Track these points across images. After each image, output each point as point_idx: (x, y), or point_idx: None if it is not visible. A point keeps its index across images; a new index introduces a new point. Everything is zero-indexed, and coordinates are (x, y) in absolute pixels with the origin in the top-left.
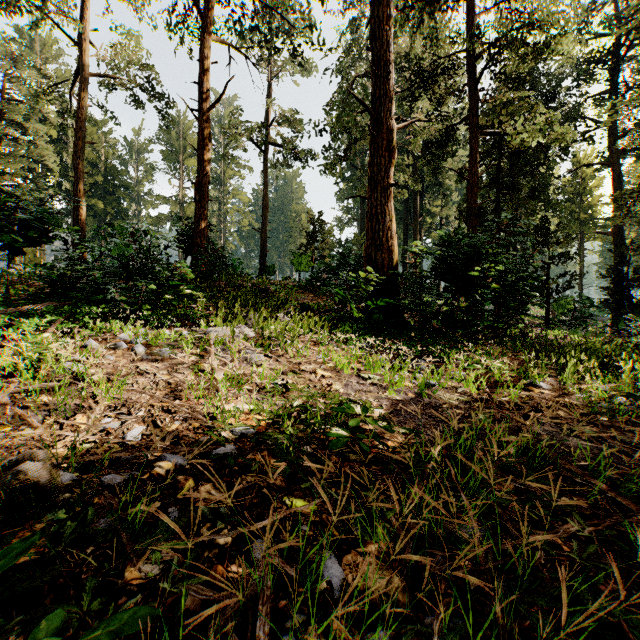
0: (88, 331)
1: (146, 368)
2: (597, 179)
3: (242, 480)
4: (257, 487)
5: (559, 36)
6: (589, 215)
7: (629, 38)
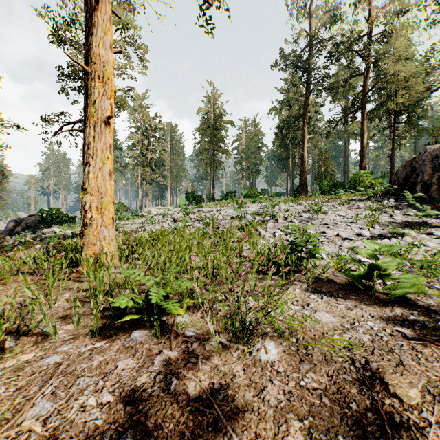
0: None
1: None
2: None
3: None
4: None
5: None
6: None
7: None
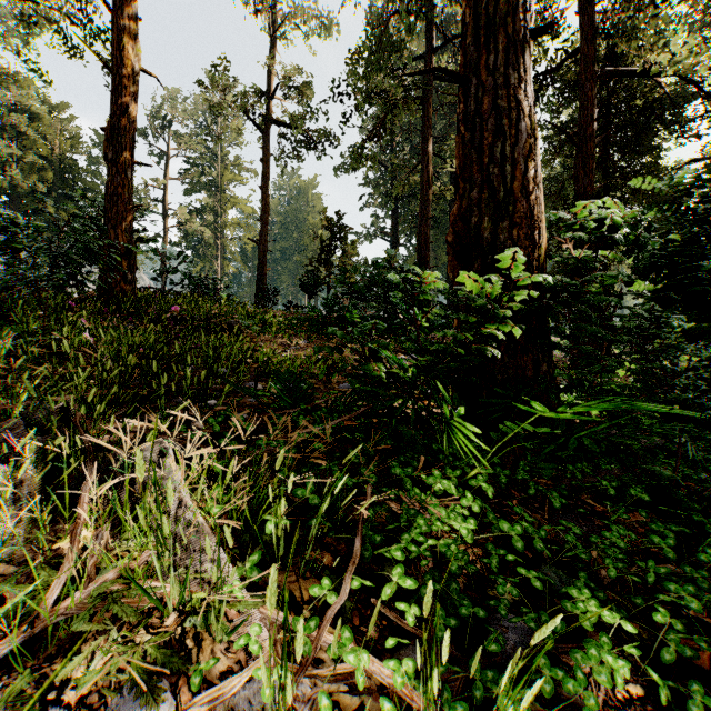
0: None
1: None
2: None
3: None
4: None
5: None
6: None
7: None
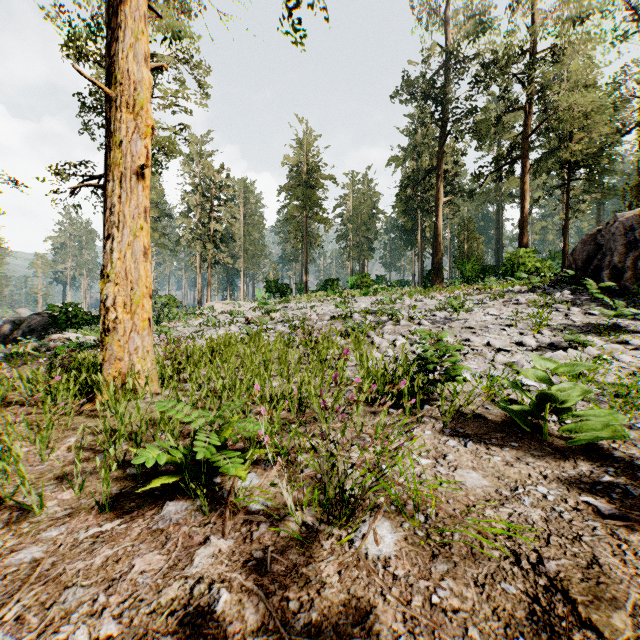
0: None
1: None
2: None
3: None
4: None
5: None
6: None
7: None
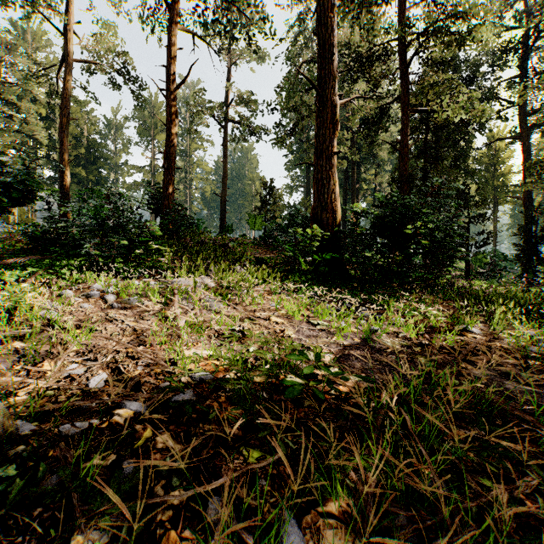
0: (65, 281)
1: (115, 315)
2: (508, 151)
3: (199, 429)
4: (214, 436)
5: (479, 25)
6: (502, 182)
7: (539, 28)
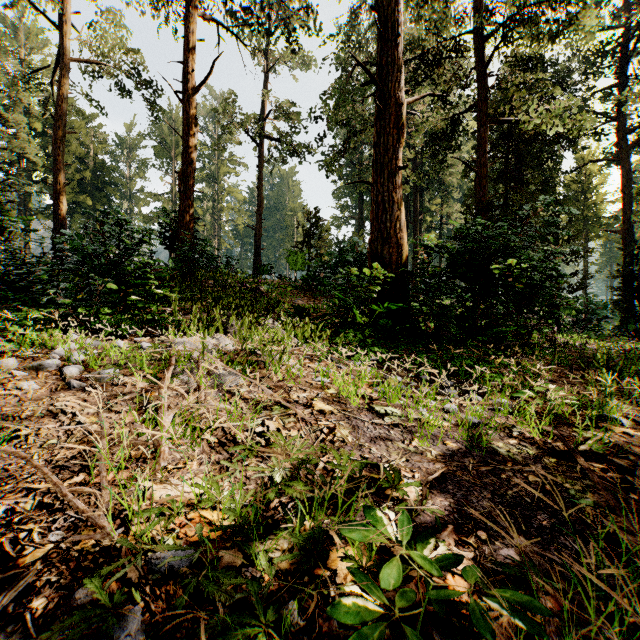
0: (12, 344)
1: (65, 404)
2: (602, 176)
3: None
4: None
5: (580, 11)
6: (593, 213)
7: None
